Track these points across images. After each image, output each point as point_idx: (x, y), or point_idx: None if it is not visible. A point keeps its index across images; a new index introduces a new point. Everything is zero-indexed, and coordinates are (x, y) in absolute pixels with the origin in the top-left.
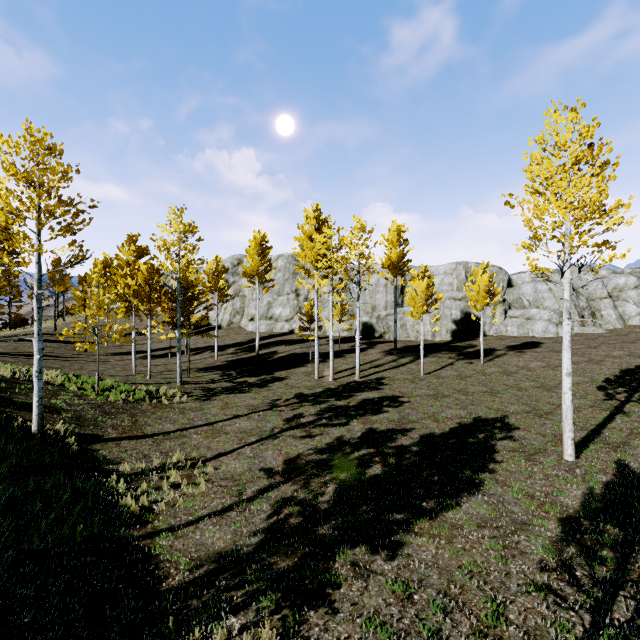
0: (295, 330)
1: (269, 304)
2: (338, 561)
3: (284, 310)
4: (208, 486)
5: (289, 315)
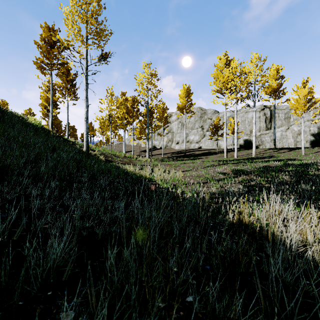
0: (202, 147)
1: (187, 134)
2: None
3: (195, 137)
4: (183, 177)
5: (198, 139)
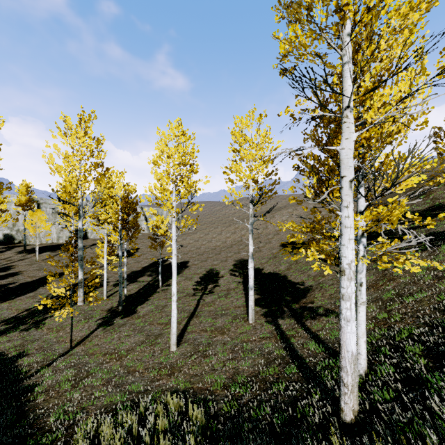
0: None
1: None
2: None
3: None
4: None
5: None
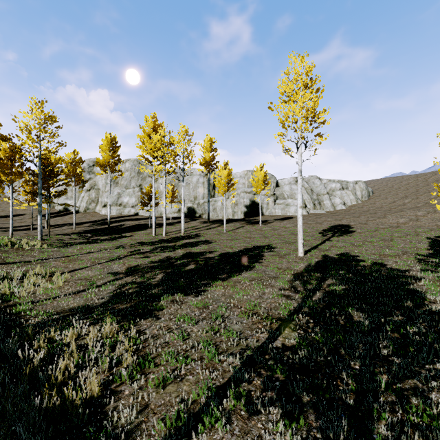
0: (139, 213)
1: (119, 194)
2: (162, 301)
3: (131, 199)
4: (65, 283)
5: (134, 202)
